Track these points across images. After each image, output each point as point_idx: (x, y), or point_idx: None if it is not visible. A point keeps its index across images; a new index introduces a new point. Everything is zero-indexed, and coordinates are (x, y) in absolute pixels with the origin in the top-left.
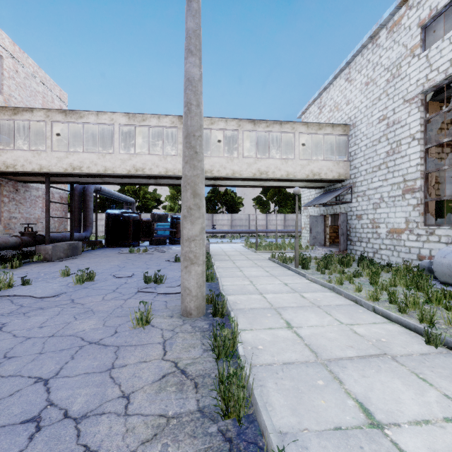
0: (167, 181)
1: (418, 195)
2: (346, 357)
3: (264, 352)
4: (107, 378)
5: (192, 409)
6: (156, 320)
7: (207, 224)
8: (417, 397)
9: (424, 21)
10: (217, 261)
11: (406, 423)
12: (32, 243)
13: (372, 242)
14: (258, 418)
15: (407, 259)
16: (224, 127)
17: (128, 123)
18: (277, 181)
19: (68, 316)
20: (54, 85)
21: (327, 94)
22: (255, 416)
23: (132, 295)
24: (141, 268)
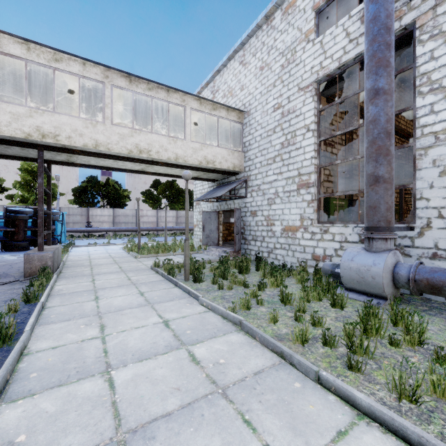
0: None
1: (313, 190)
2: None
3: None
4: None
5: None
6: None
7: (80, 220)
8: None
9: (319, 4)
10: (63, 280)
11: None
12: None
13: (267, 241)
14: None
15: (302, 259)
16: (79, 72)
17: None
18: (164, 165)
19: None
20: None
21: (221, 77)
22: None
23: None
24: None
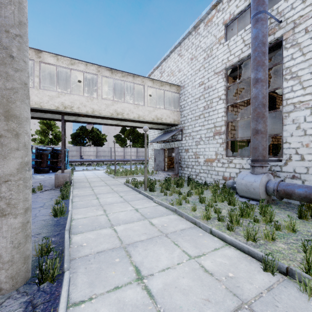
0: None
1: (223, 136)
2: None
3: None
4: None
5: None
6: None
7: (76, 154)
8: None
9: (226, 21)
10: (76, 189)
11: None
12: None
13: (195, 168)
14: None
15: (216, 179)
16: (84, 69)
17: None
18: (131, 121)
19: None
20: None
21: (166, 63)
22: None
23: None
24: None
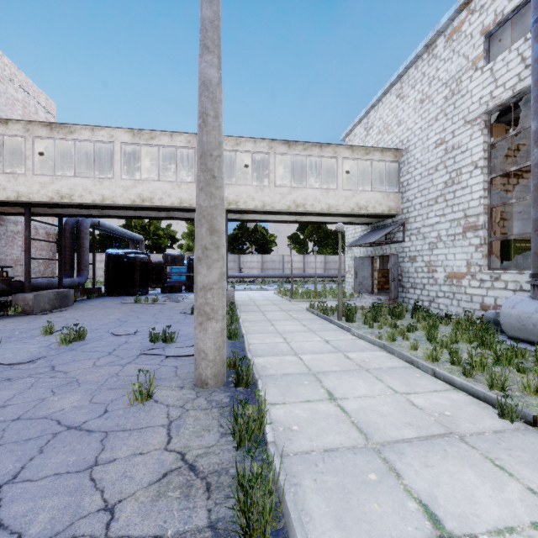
0: (181, 215)
1: (481, 233)
2: (403, 439)
3: (300, 435)
4: (86, 480)
5: (201, 526)
6: (161, 394)
7: (233, 267)
8: (495, 494)
9: (489, 28)
10: (243, 313)
11: (485, 533)
12: (7, 291)
13: (428, 289)
14: (290, 536)
15: (469, 309)
16: (252, 149)
17: (132, 141)
18: (317, 215)
19: (44, 390)
20: (38, 92)
21: (375, 113)
22: (286, 532)
23: (133, 359)
24: (148, 323)
